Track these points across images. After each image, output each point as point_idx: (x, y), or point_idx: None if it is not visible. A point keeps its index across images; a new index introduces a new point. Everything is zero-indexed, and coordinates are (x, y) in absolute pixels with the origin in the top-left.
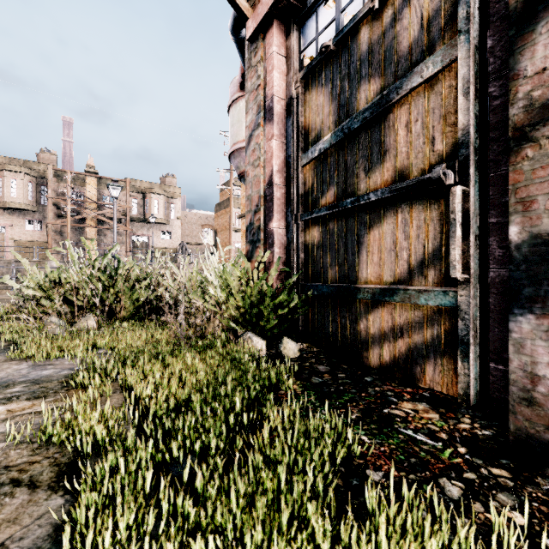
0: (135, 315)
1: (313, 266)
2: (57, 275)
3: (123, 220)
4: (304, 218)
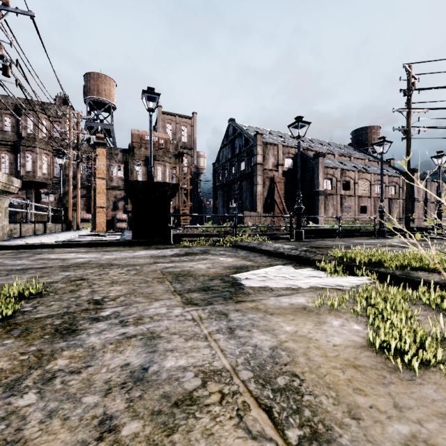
0: None
1: None
2: None
3: None
4: None
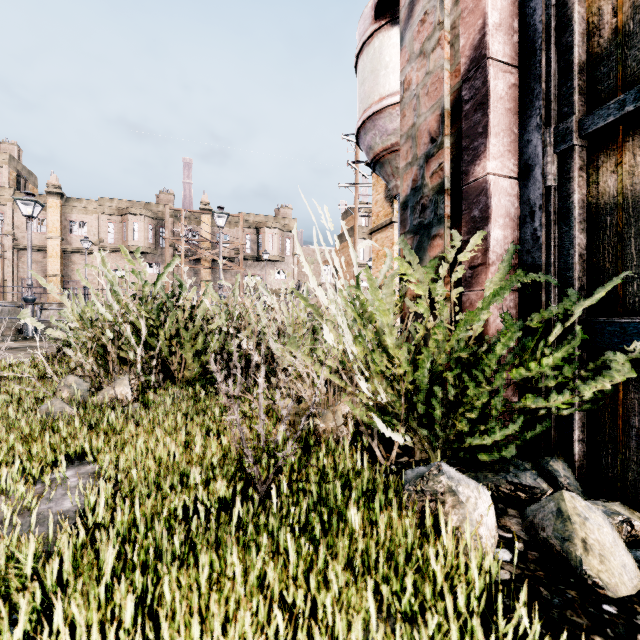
0: (202, 377)
1: (639, 263)
2: (92, 310)
3: (237, 259)
4: (602, 121)
